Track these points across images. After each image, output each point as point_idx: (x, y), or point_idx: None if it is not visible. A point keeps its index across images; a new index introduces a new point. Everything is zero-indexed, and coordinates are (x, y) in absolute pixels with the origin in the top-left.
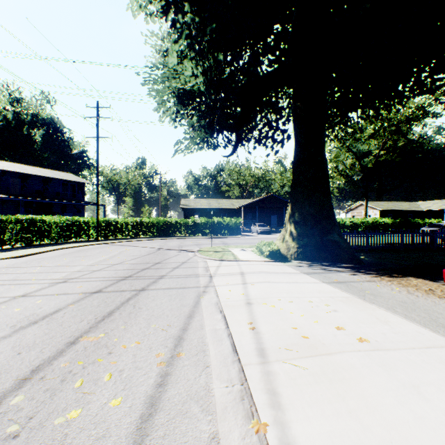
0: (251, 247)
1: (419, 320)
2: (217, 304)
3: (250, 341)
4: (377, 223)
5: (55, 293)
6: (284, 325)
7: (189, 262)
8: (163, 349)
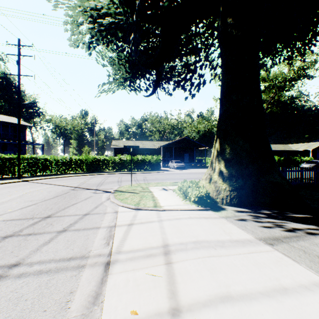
0: (171, 184)
1: None
2: None
3: None
4: None
5: None
6: None
7: (93, 214)
8: None
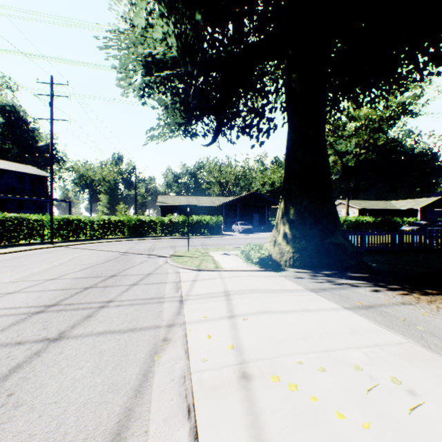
0: (234, 249)
1: None
2: (184, 383)
3: None
4: (359, 222)
5: None
6: None
7: (156, 274)
8: None
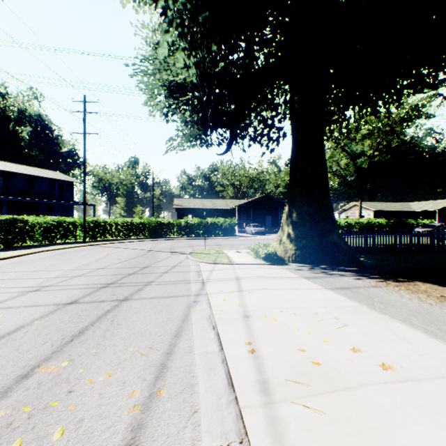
0: (246, 248)
1: (442, 335)
2: (210, 318)
3: (249, 369)
4: (372, 224)
5: (22, 305)
6: (289, 345)
7: (180, 266)
8: (140, 384)
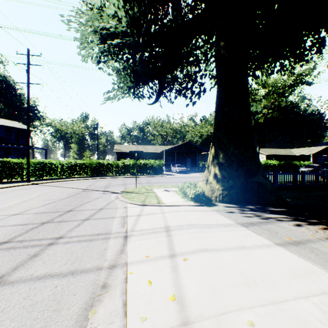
0: (173, 186)
1: None
2: None
3: None
4: (267, 164)
5: None
6: None
7: (107, 208)
8: None
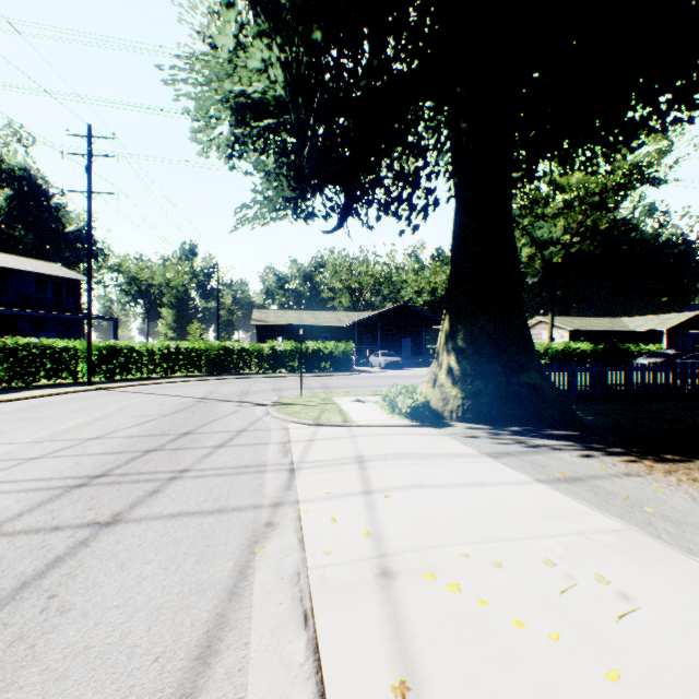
0: (373, 394)
1: None
2: (299, 582)
3: None
4: (570, 351)
5: None
6: (517, 697)
7: (252, 430)
8: None
